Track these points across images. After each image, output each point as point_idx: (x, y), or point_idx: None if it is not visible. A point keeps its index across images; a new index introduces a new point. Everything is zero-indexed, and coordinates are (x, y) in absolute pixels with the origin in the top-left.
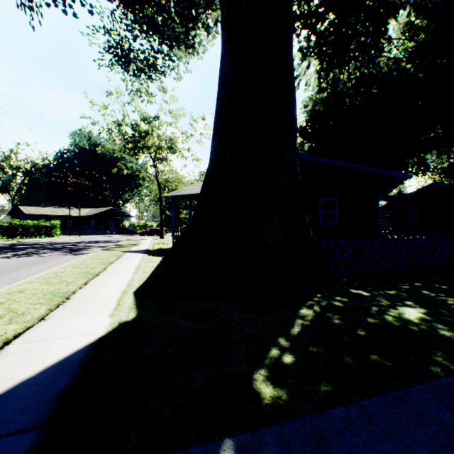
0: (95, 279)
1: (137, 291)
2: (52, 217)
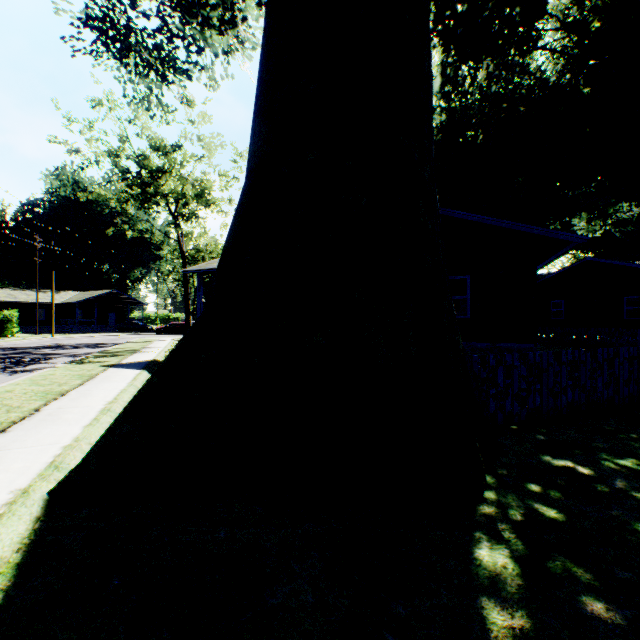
0: None
1: (57, 489)
2: (9, 305)
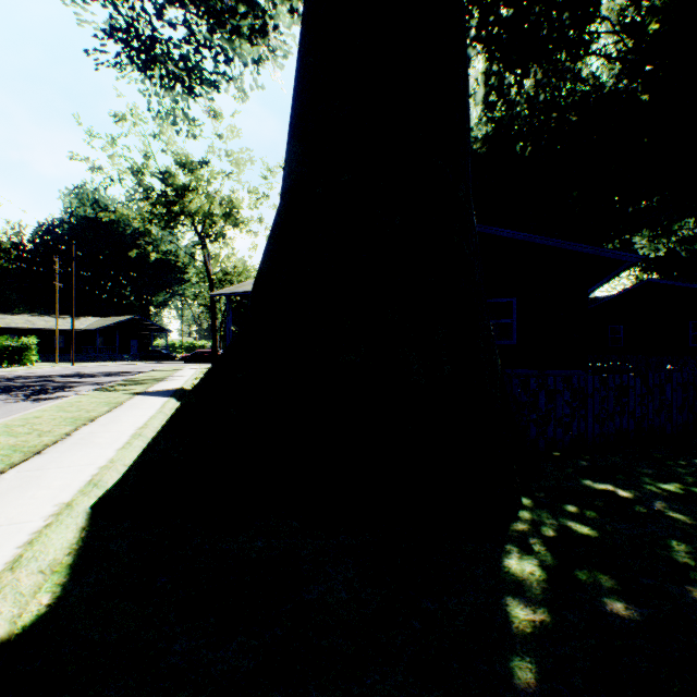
0: (23, 464)
1: (99, 503)
2: (27, 332)
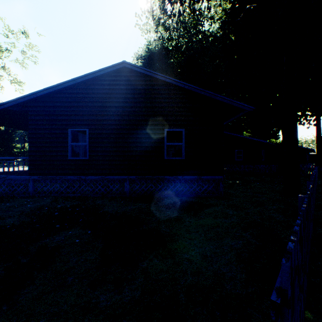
0: None
1: None
2: None
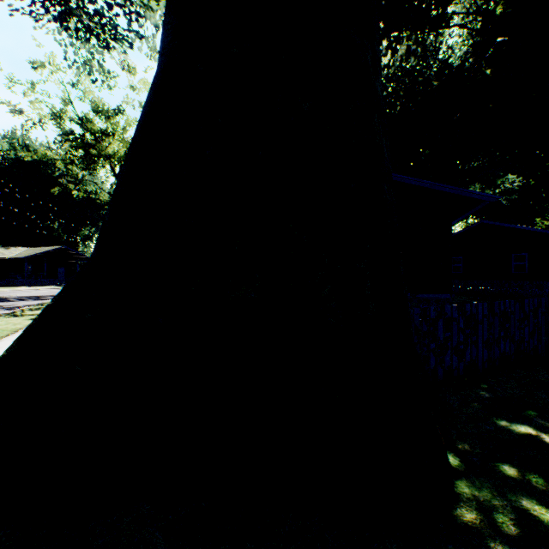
0: None
1: None
2: None
